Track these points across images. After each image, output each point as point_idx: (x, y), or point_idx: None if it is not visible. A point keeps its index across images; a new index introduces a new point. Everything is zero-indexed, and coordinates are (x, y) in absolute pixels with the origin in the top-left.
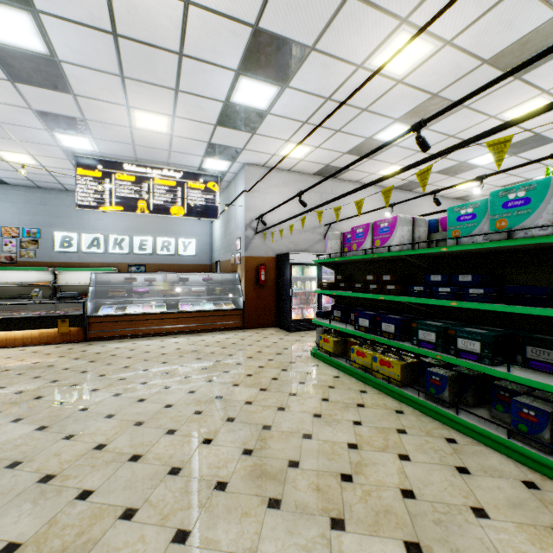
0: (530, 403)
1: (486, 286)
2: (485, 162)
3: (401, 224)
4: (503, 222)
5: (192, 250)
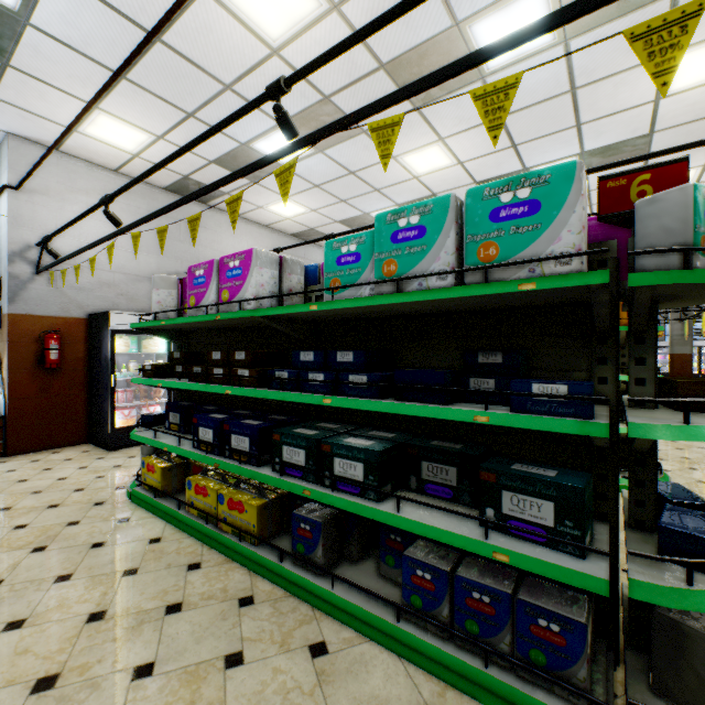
0: (427, 558)
1: (373, 369)
2: None
3: (259, 263)
4: (392, 265)
5: None
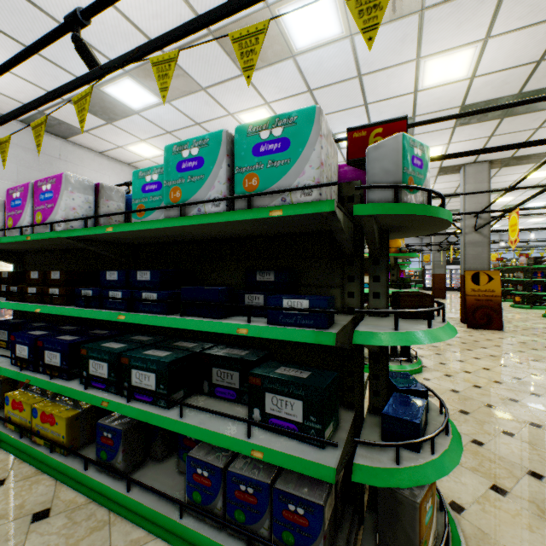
0: (207, 456)
1: (170, 287)
2: None
3: (70, 187)
4: (178, 192)
5: None
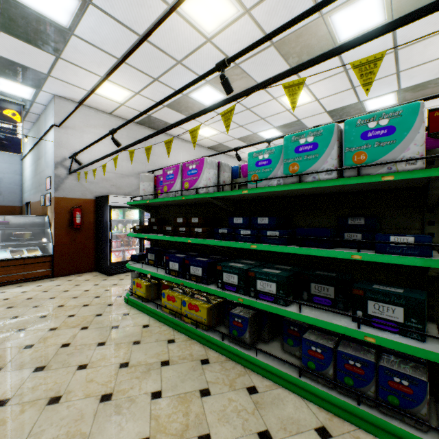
0: (317, 340)
1: (280, 228)
2: (268, 136)
3: (208, 166)
4: (295, 166)
5: None
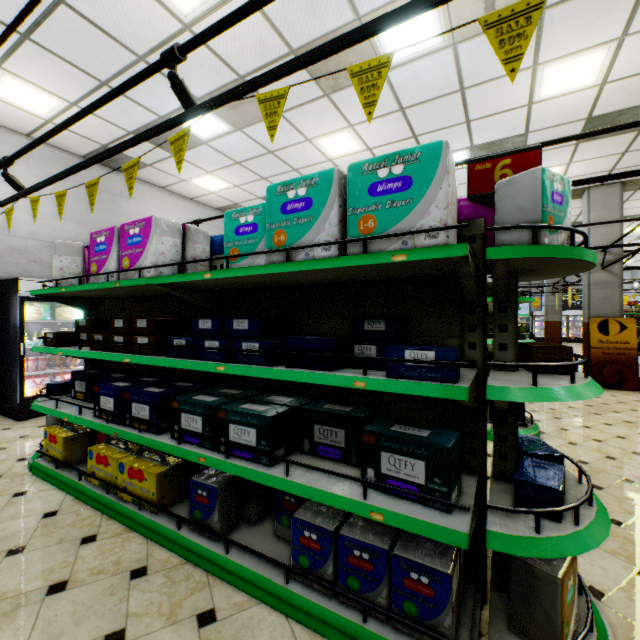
0: (314, 518)
1: (268, 337)
2: None
3: (159, 231)
4: (282, 235)
5: None
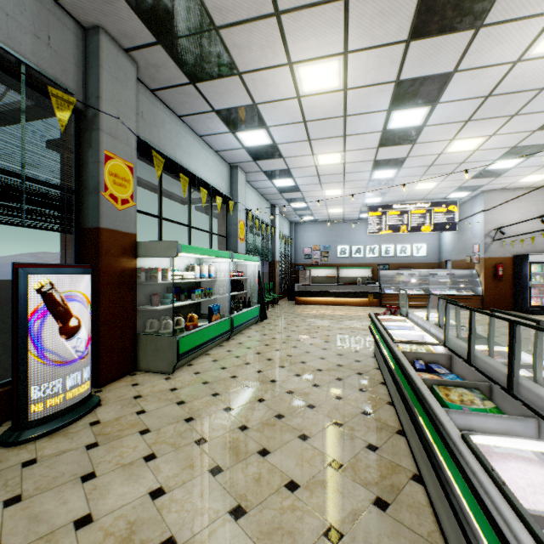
0: None
1: None
2: None
3: None
4: None
5: (422, 252)
